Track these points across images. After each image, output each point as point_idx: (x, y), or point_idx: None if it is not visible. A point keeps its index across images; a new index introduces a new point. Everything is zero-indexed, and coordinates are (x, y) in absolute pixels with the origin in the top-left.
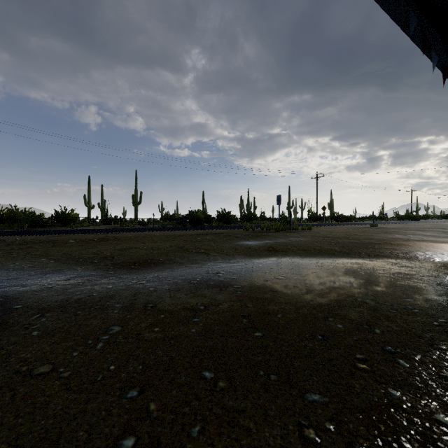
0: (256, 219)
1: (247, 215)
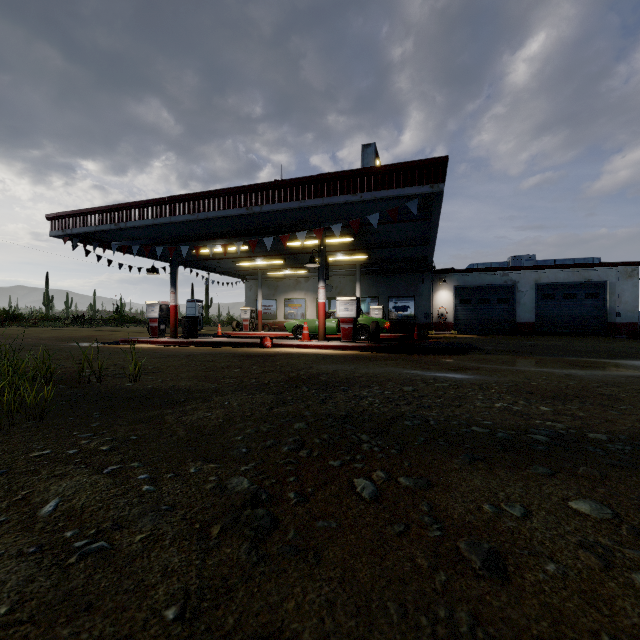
0: None
1: None
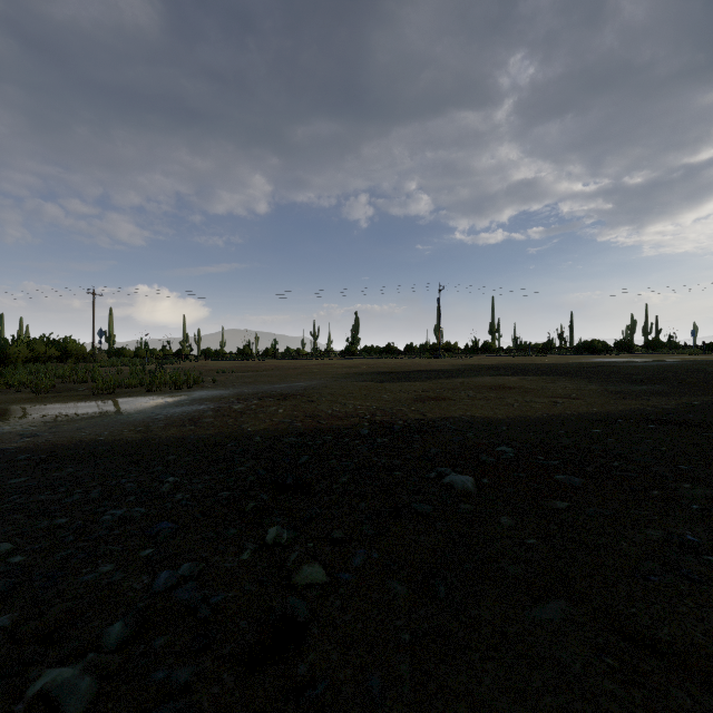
0: (665, 347)
1: (651, 343)
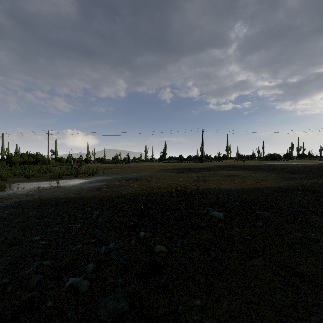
0: (307, 157)
1: (300, 155)
